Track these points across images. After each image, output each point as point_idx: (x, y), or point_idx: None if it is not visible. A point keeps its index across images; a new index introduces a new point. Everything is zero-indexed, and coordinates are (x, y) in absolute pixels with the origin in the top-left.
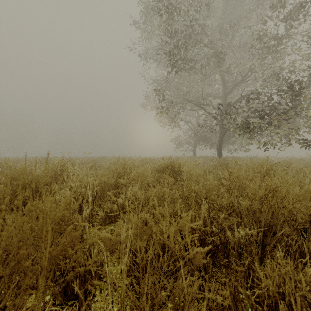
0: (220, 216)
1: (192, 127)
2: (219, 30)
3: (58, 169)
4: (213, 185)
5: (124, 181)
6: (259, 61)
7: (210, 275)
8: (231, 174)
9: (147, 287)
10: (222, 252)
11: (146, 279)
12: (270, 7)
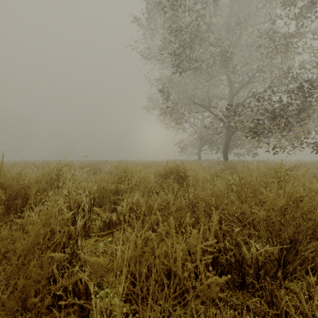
0: (235, 230)
1: (197, 129)
2: (225, 29)
3: (54, 174)
4: (222, 191)
5: (124, 186)
6: (267, 60)
7: (225, 303)
8: (242, 180)
9: (149, 317)
10: (237, 272)
11: (146, 313)
12: (280, 3)
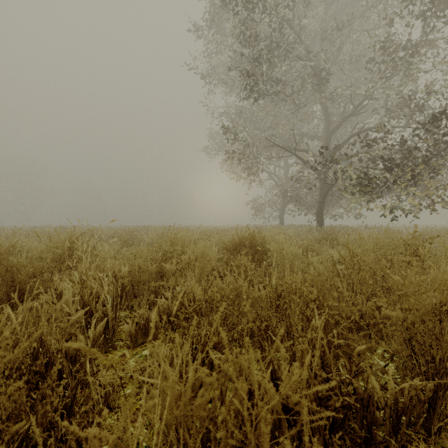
0: (357, 349)
1: (278, 182)
2: (320, 37)
3: (66, 247)
4: (321, 274)
5: (171, 266)
6: (381, 81)
7: None
8: (355, 257)
9: None
10: (359, 420)
11: None
12: None
